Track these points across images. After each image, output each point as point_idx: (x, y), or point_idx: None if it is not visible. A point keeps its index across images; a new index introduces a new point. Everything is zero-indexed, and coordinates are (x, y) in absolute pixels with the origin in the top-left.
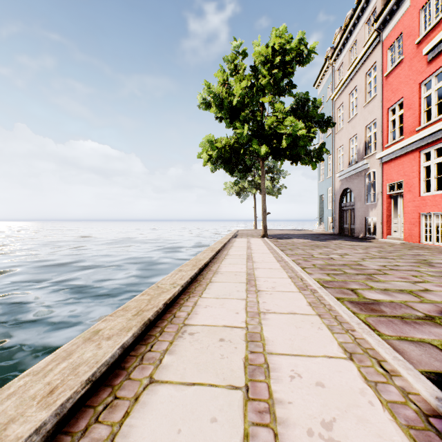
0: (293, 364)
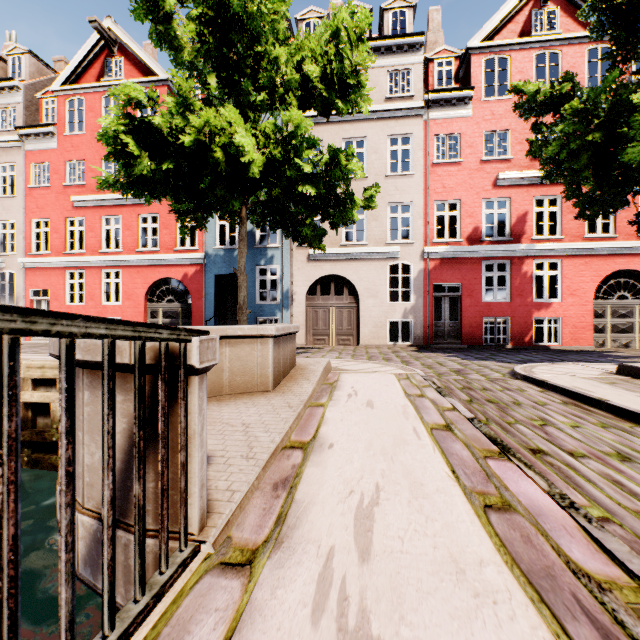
0: None
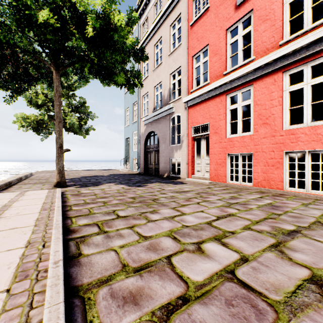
0: None
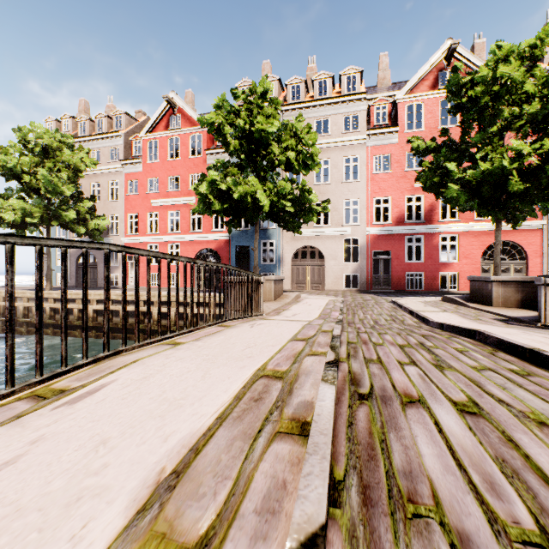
0: None
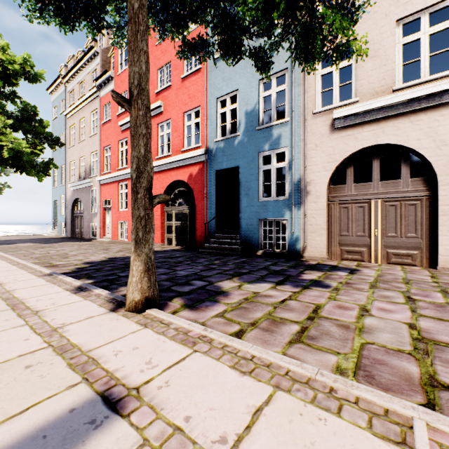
0: (6, 277)
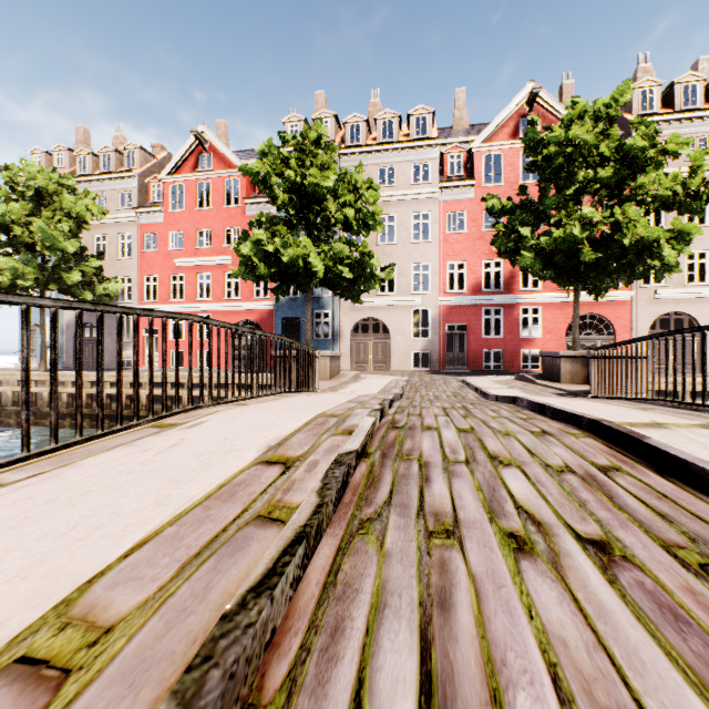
0: None
